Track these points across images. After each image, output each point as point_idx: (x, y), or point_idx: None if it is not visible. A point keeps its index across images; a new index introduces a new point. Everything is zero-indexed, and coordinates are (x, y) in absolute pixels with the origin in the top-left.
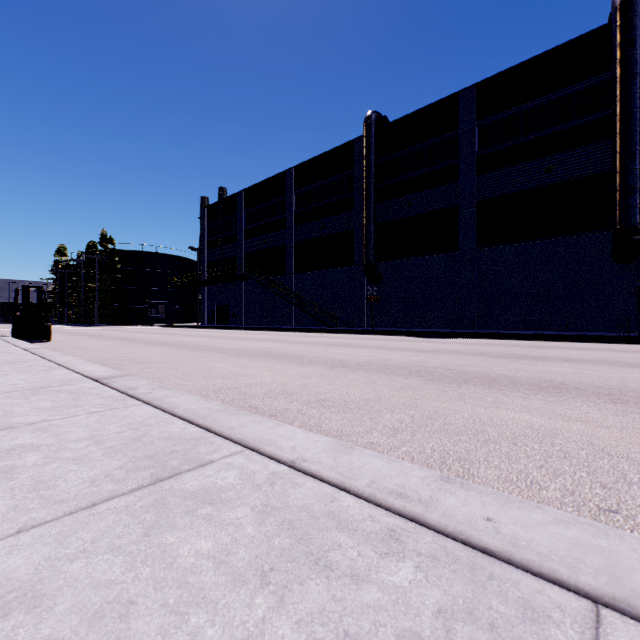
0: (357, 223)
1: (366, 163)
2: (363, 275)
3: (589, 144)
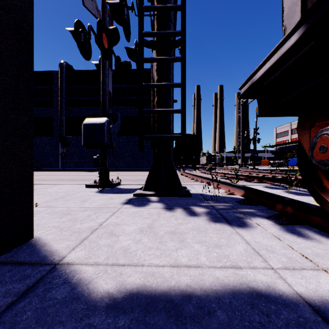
0: (55, 114)
1: (60, 86)
2: (59, 141)
3: (146, 106)
